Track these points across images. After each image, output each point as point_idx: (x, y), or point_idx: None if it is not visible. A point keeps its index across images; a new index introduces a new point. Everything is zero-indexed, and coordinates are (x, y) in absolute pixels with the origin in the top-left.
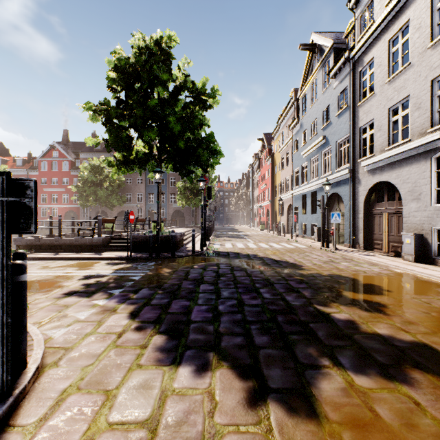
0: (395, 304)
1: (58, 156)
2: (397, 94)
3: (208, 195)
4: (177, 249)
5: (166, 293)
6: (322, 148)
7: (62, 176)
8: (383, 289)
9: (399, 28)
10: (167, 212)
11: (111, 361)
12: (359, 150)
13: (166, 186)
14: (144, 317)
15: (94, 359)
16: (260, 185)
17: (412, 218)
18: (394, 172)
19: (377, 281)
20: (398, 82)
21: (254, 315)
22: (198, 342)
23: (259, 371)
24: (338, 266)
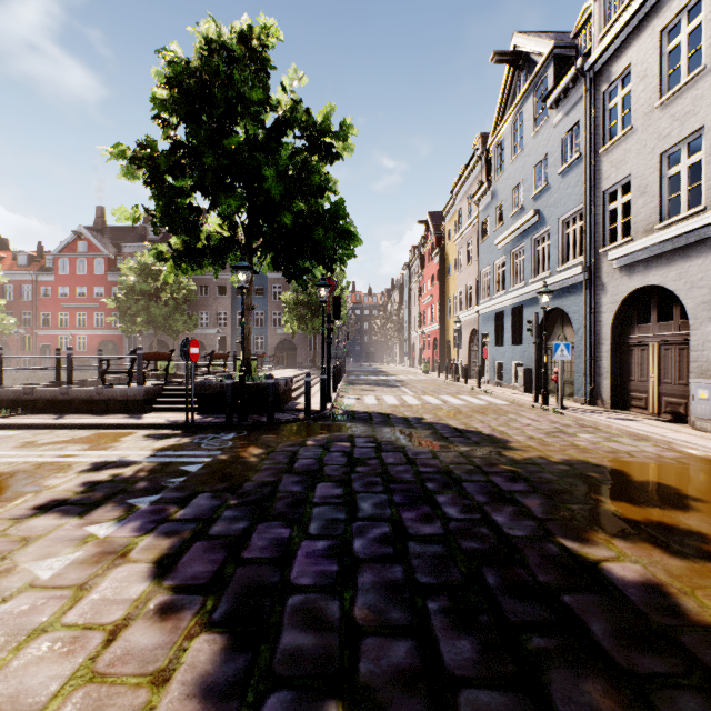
0: None
1: (87, 249)
2: (678, 126)
3: (335, 312)
4: (280, 408)
5: (244, 505)
6: (533, 230)
7: (93, 283)
8: (686, 496)
9: (683, 5)
10: (268, 343)
11: None
12: (602, 232)
13: (265, 300)
14: (185, 575)
15: None
16: (423, 297)
17: (709, 353)
18: (672, 269)
19: (664, 476)
20: (681, 104)
21: (430, 567)
22: (300, 661)
23: None
24: (576, 441)
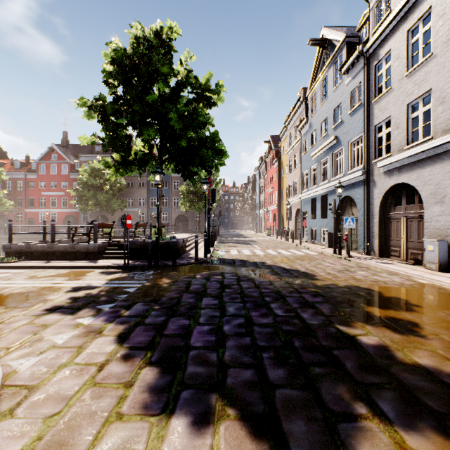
0: (430, 324)
1: (57, 159)
2: (417, 88)
3: (212, 198)
4: (179, 257)
5: (162, 308)
6: (333, 148)
7: (61, 179)
8: (412, 304)
9: (420, 16)
10: (170, 217)
11: (83, 409)
12: (374, 150)
13: (168, 190)
14: (134, 342)
15: (62, 405)
16: (267, 188)
17: (434, 223)
18: (414, 173)
19: (402, 294)
20: (418, 75)
21: (265, 338)
22: (197, 378)
23: (277, 425)
24: (355, 275)
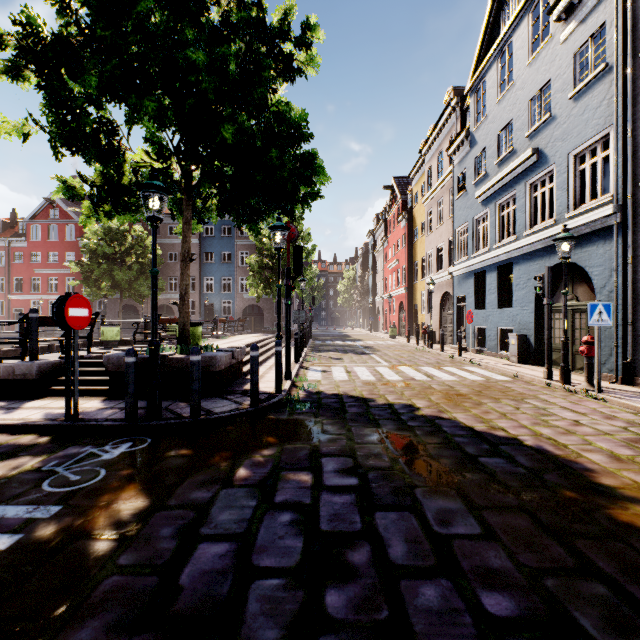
0: None
1: (59, 216)
2: None
3: (295, 265)
4: (221, 389)
5: None
6: (528, 174)
7: (65, 249)
8: None
9: None
10: (235, 308)
11: None
12: None
13: (233, 265)
14: None
15: None
16: (388, 263)
17: None
18: None
19: None
20: None
21: None
22: None
23: None
24: None
